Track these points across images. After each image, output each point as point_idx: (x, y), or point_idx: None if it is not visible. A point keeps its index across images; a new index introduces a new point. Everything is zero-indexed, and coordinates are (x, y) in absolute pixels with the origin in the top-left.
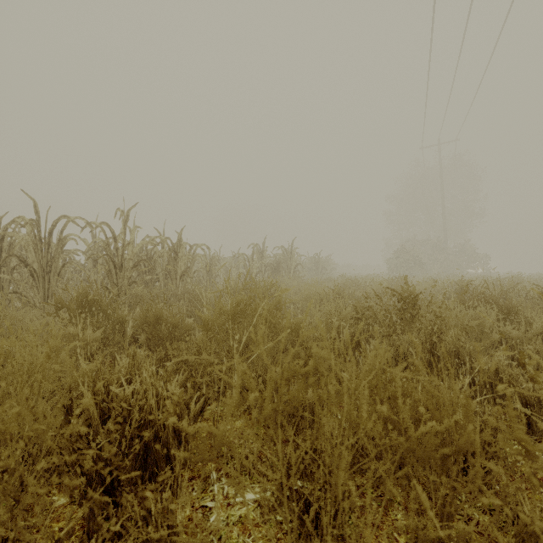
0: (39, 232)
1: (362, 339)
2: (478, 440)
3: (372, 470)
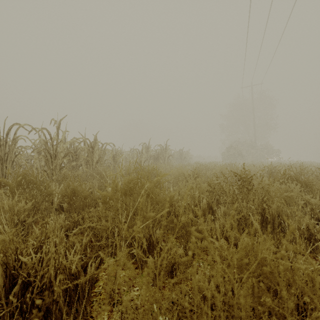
0: None
1: (214, 205)
2: None
3: None
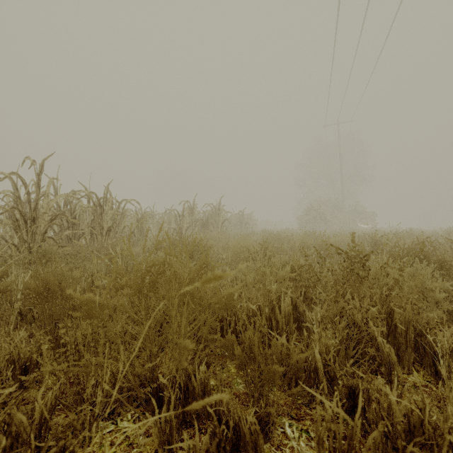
0: None
1: (301, 303)
2: None
3: None
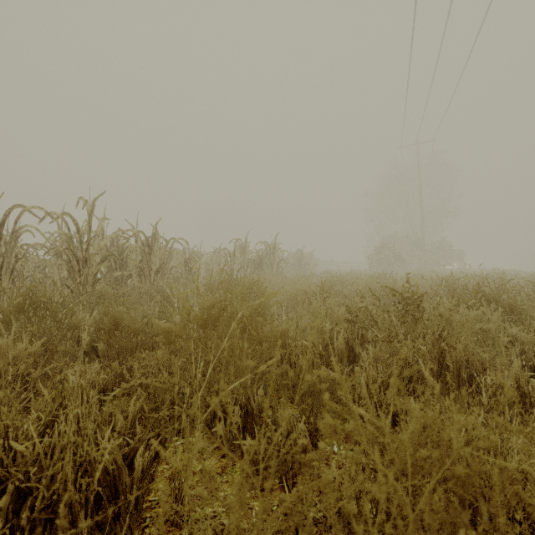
0: None
1: (357, 345)
2: None
3: None
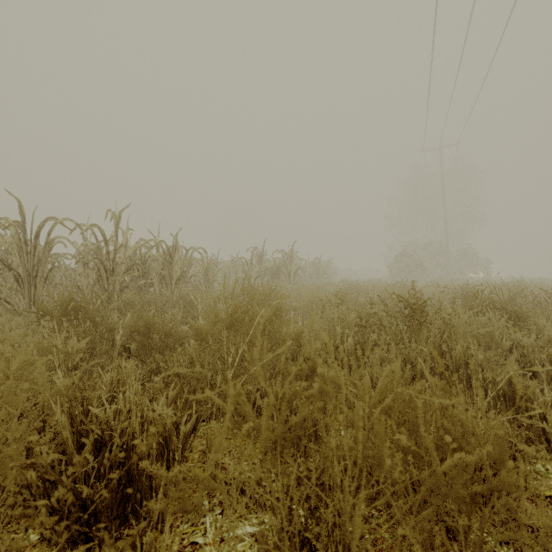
0: (24, 235)
1: (367, 348)
2: (521, 482)
3: (399, 534)
